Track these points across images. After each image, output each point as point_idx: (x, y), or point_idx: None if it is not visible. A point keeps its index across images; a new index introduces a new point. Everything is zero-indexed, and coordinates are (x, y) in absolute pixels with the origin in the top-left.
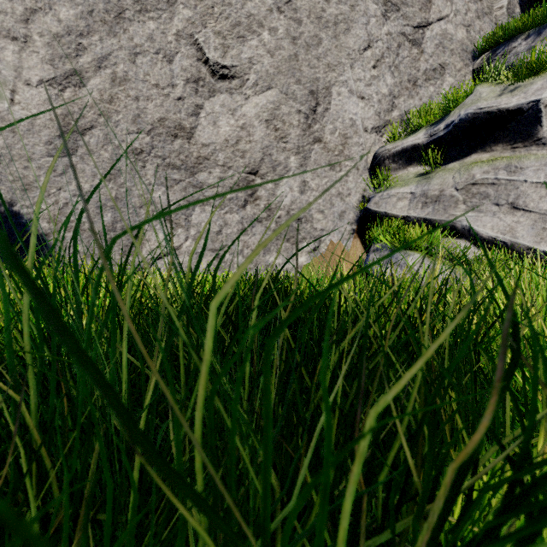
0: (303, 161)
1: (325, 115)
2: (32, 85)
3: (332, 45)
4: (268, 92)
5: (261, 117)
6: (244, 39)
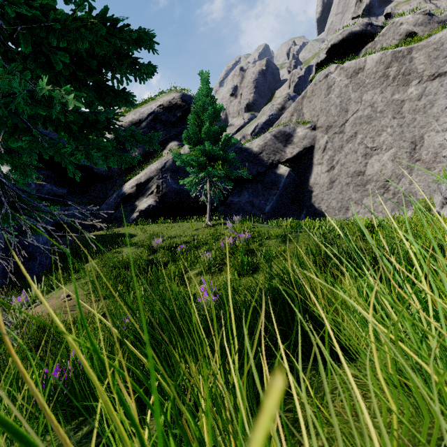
0: (410, 171)
1: (421, 148)
2: (323, 173)
3: (422, 117)
4: (391, 150)
5: (389, 159)
6: (380, 135)
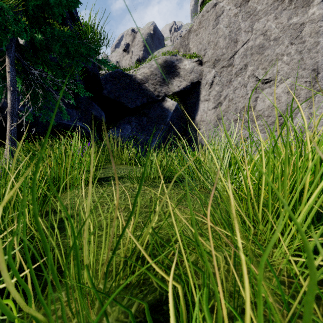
0: (310, 104)
1: None
2: (210, 110)
3: None
4: (287, 80)
5: (284, 91)
6: (274, 65)
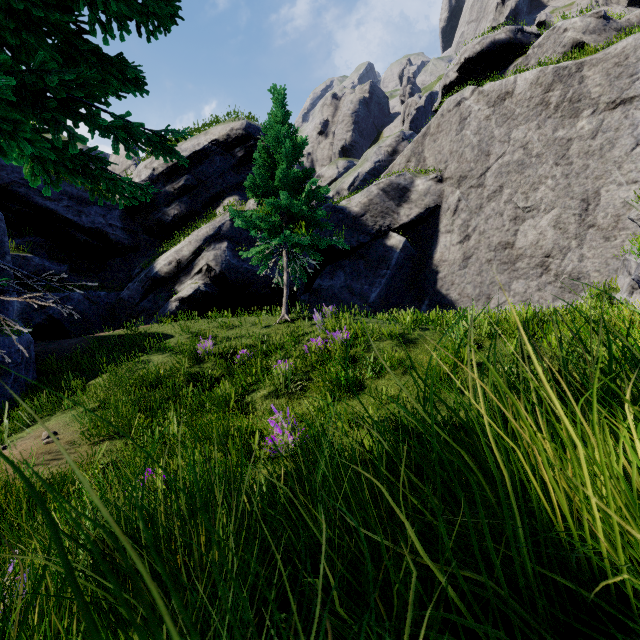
0: (580, 242)
1: (596, 209)
2: (454, 246)
3: (598, 164)
4: (552, 211)
5: (550, 225)
6: (537, 189)
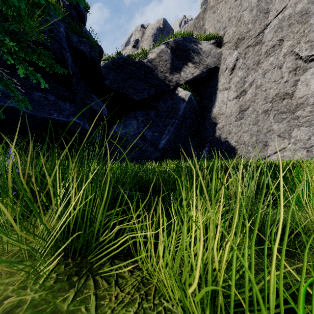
0: None
1: None
2: (231, 101)
3: None
4: None
5: None
6: None
